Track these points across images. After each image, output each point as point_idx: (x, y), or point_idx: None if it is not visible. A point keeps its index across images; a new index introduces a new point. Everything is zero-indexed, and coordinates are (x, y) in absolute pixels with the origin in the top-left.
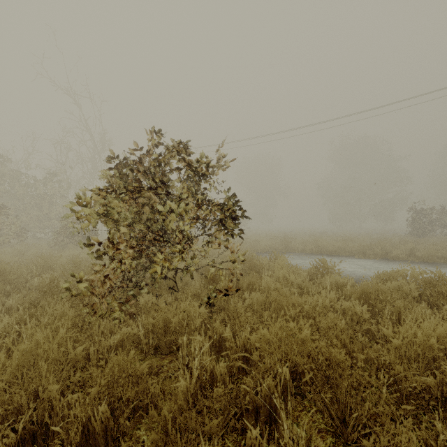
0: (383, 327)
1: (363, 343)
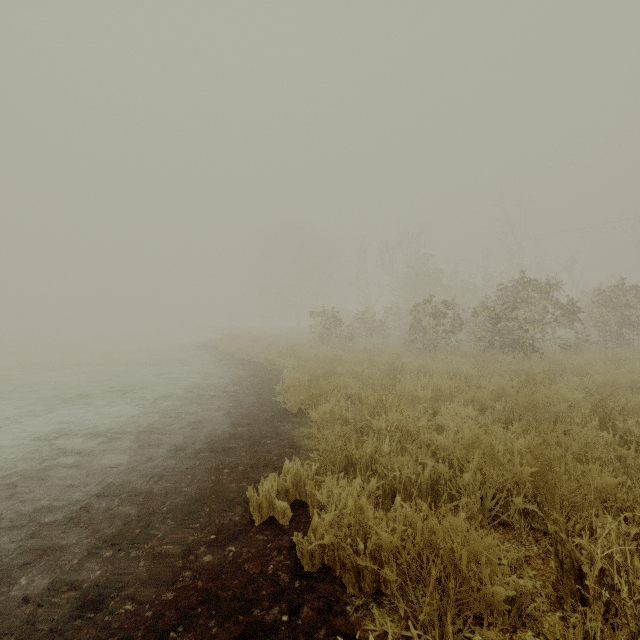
0: None
1: None
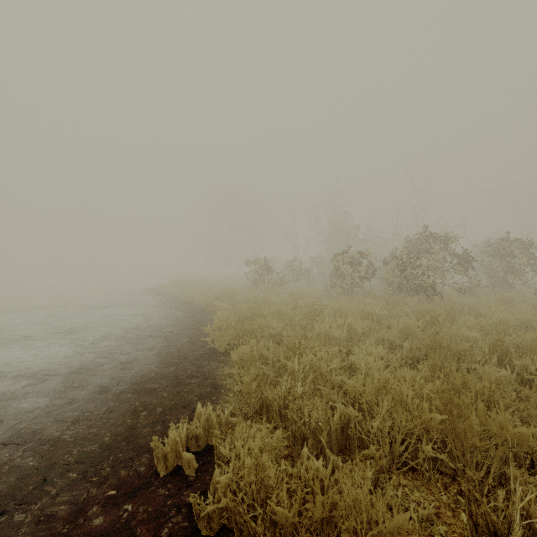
0: None
1: None
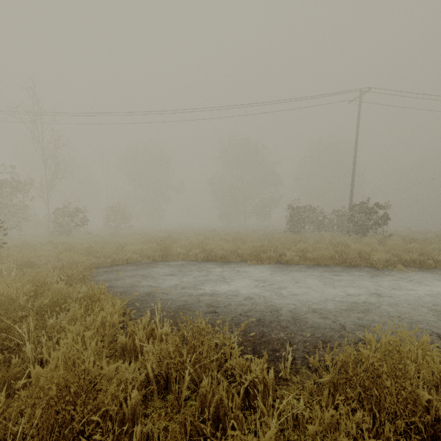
0: None
1: None
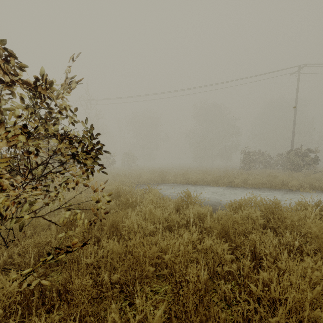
0: (251, 284)
1: (227, 294)
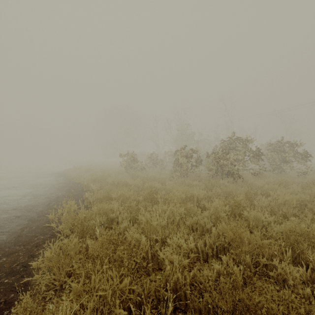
0: None
1: None
